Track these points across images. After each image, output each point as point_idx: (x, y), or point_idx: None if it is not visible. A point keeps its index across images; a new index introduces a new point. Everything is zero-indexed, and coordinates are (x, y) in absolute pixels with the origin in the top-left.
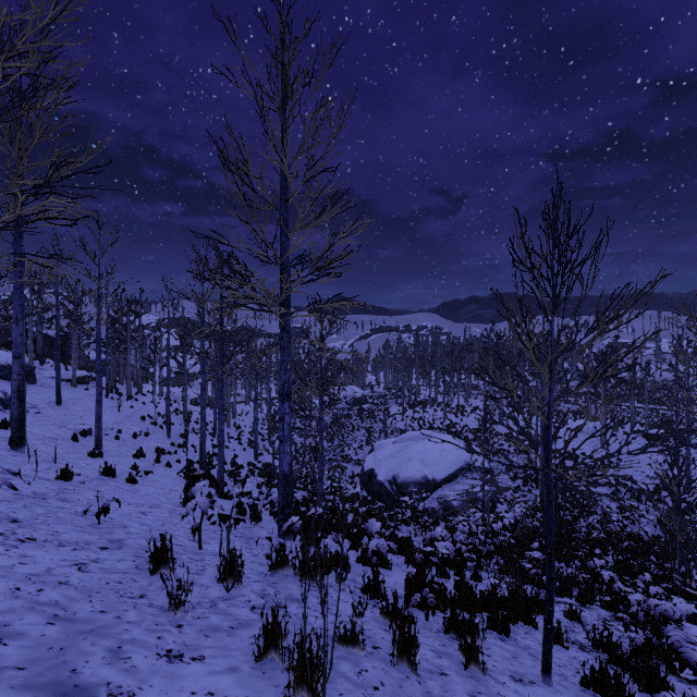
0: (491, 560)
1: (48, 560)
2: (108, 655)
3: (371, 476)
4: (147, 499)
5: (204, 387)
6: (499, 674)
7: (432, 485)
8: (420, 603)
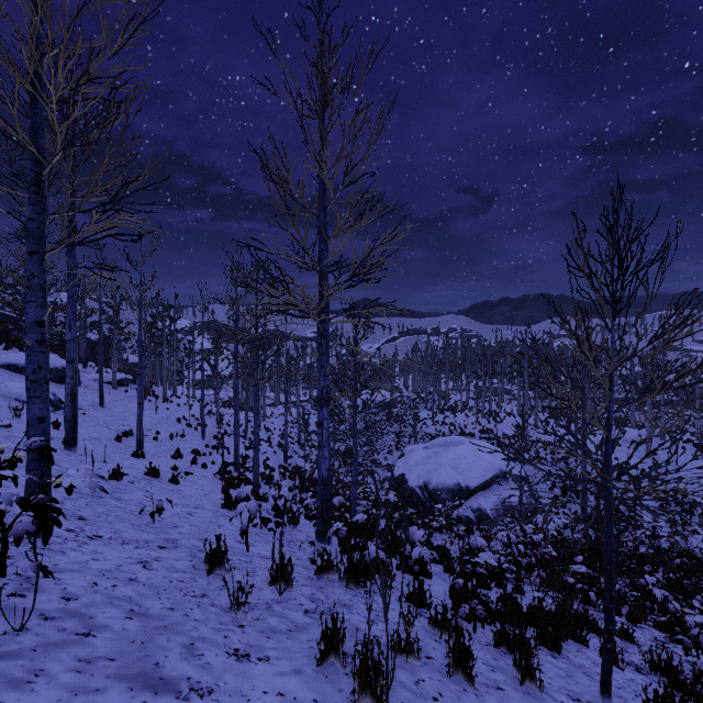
0: (531, 572)
1: (116, 557)
2: (183, 651)
3: (402, 482)
4: (191, 500)
5: (237, 390)
6: (555, 692)
7: (466, 492)
8: (469, 615)
